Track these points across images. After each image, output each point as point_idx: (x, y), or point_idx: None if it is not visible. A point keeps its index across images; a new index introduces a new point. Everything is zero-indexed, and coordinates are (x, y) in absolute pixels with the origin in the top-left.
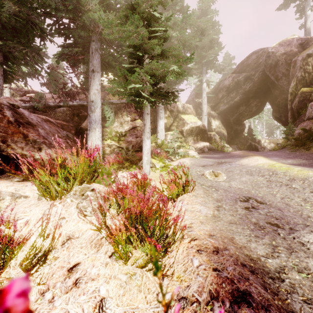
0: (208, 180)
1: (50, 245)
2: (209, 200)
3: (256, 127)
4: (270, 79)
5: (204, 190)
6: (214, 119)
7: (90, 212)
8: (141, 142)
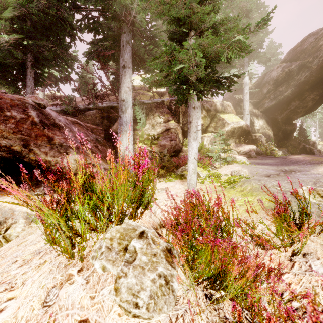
0: (314, 205)
1: None
2: None
3: (307, 127)
4: None
5: None
6: (257, 118)
7: (146, 306)
8: (175, 146)
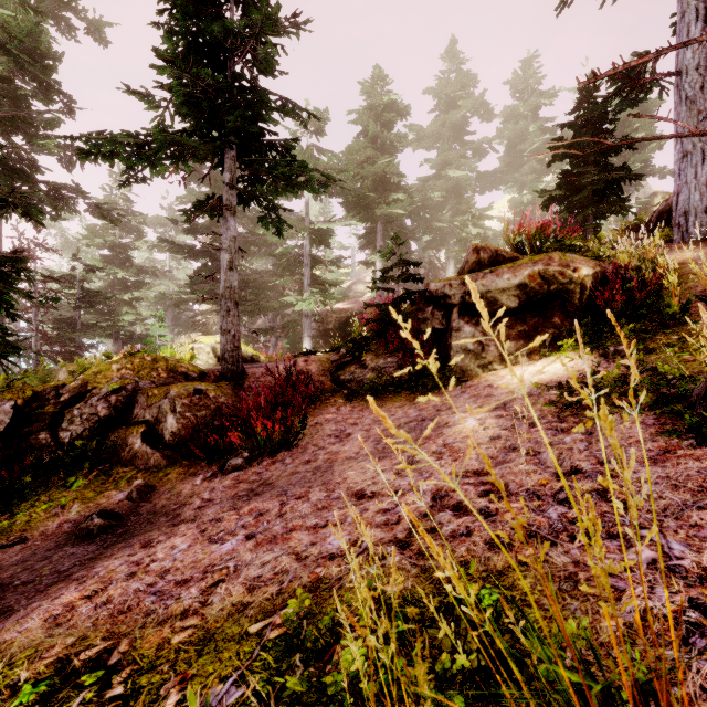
0: None
1: None
2: None
3: None
4: None
5: None
6: None
7: None
8: None
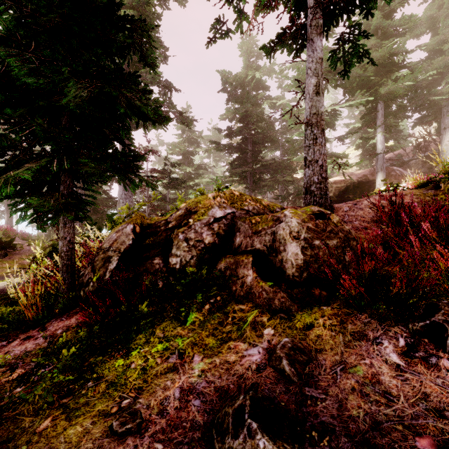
0: None
1: None
2: None
3: None
4: None
5: None
6: None
7: None
8: None
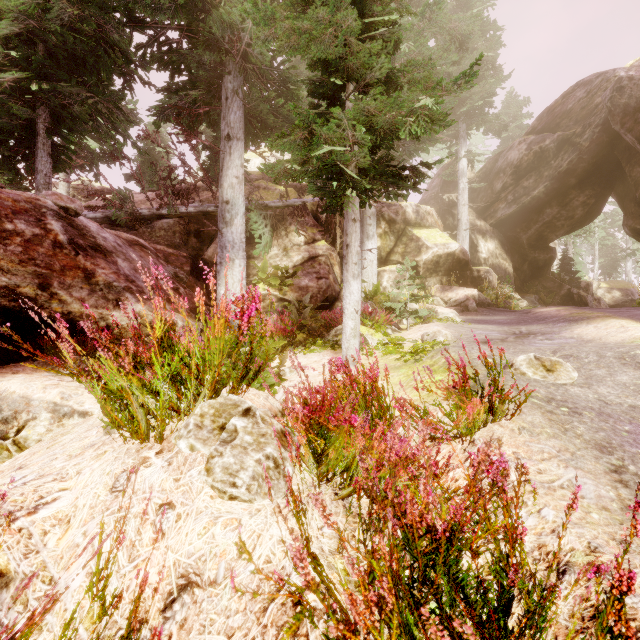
0: (532, 382)
1: (126, 610)
2: (578, 447)
3: (577, 255)
4: (620, 143)
5: (544, 414)
6: (484, 237)
7: (246, 486)
8: (327, 289)
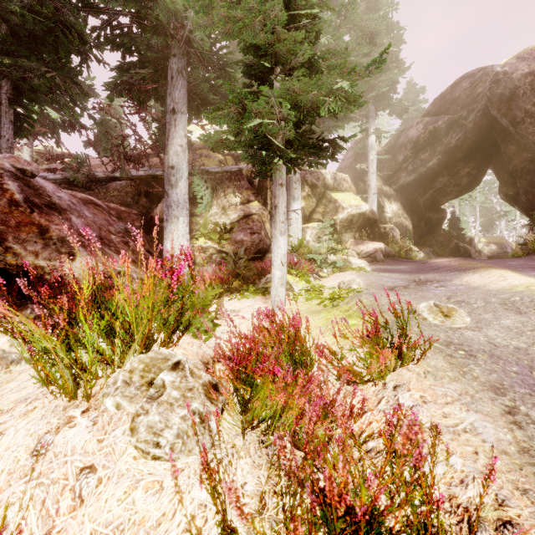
0: (432, 326)
1: None
2: (476, 390)
3: (463, 216)
4: (496, 125)
5: (445, 358)
6: (389, 200)
7: (170, 445)
8: (260, 242)
